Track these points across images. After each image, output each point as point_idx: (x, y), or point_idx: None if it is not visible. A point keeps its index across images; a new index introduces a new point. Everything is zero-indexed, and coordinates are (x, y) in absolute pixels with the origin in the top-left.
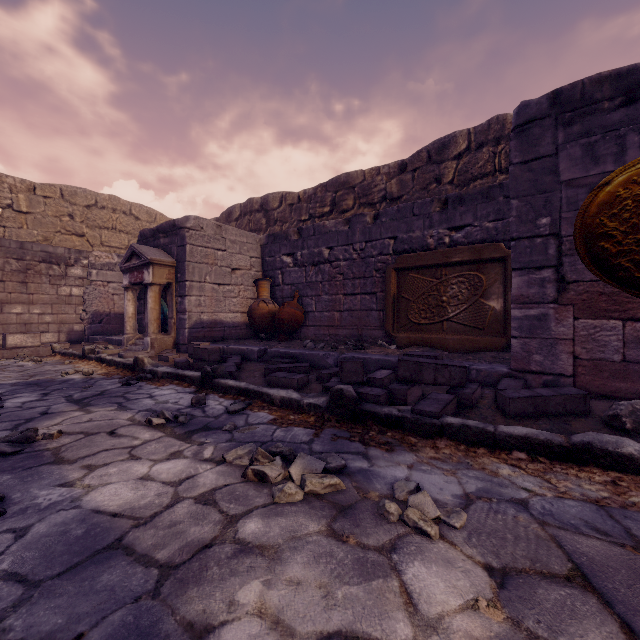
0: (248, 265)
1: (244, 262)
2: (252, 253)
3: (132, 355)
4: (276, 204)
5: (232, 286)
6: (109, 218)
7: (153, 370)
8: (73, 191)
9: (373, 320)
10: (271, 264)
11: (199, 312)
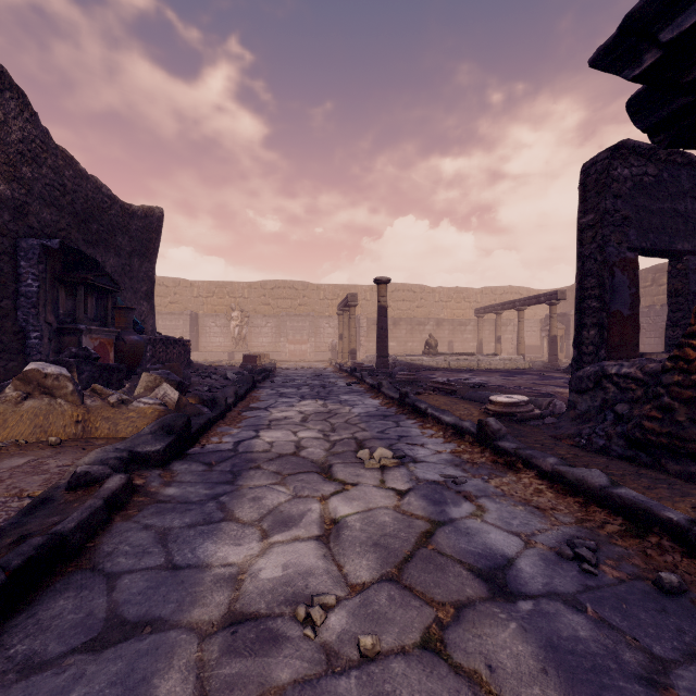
0: None
1: None
2: None
3: None
4: None
5: None
6: (509, 298)
7: (567, 362)
8: (495, 289)
9: (659, 348)
10: None
11: None
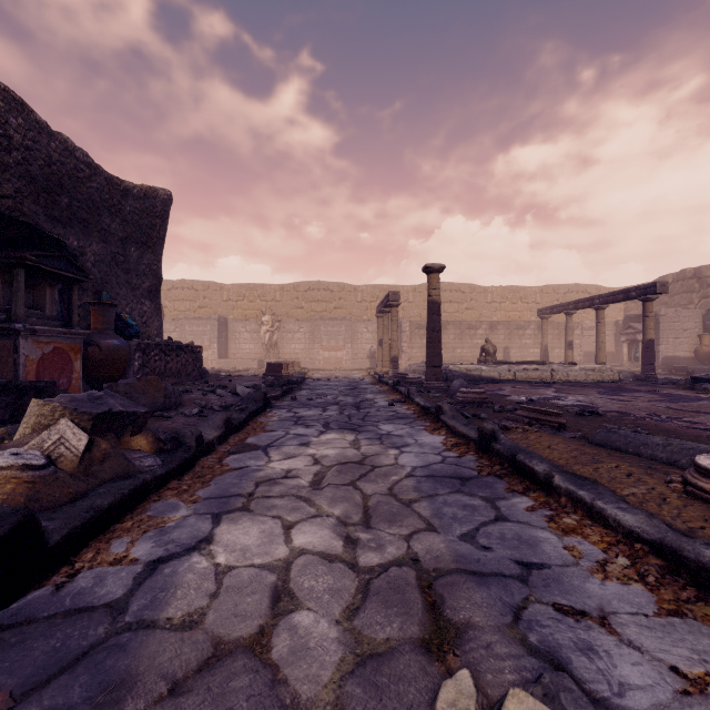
0: (693, 327)
1: (690, 326)
2: (695, 320)
3: (634, 369)
4: (709, 273)
5: (683, 339)
6: (575, 297)
7: (658, 373)
8: (558, 287)
9: None
10: (709, 325)
11: (666, 352)
